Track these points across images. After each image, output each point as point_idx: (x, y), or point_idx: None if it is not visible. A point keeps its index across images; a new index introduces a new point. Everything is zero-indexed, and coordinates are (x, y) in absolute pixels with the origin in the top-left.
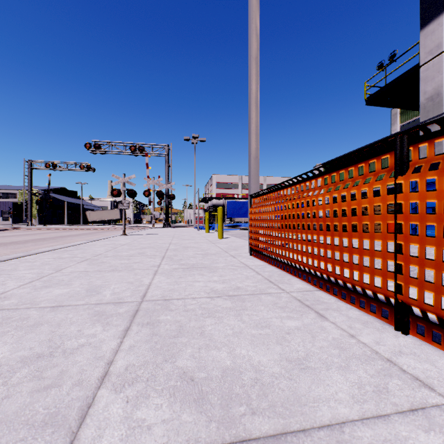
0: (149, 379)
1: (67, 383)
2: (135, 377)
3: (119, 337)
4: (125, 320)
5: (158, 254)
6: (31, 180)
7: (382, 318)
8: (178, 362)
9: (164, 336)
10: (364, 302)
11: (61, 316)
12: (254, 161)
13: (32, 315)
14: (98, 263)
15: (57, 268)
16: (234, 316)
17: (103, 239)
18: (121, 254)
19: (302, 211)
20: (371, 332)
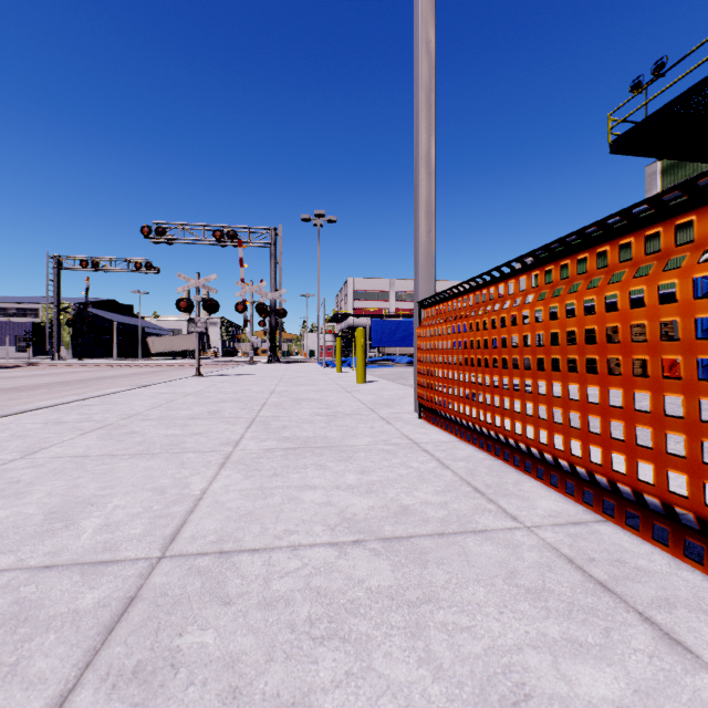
0: None
1: None
2: None
3: None
4: (76, 649)
5: (244, 414)
6: (58, 288)
7: None
8: None
9: None
10: None
11: None
12: (426, 239)
13: None
14: (122, 434)
15: (31, 448)
16: (406, 637)
17: (159, 384)
18: (175, 414)
19: (551, 328)
20: None
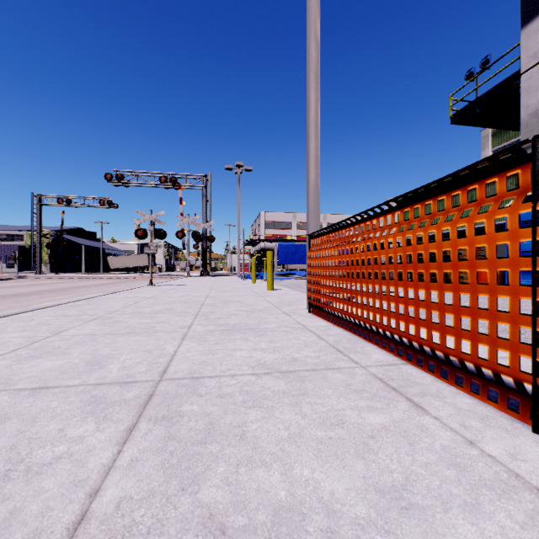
0: (152, 529)
1: (14, 538)
2: (129, 524)
3: (117, 443)
4: (132, 411)
5: (190, 310)
6: (40, 219)
7: (509, 411)
8: (202, 493)
9: (185, 440)
10: (474, 383)
11: (41, 405)
12: (314, 192)
13: (1, 402)
14: (112, 322)
15: (56, 330)
16: (290, 406)
17: (124, 291)
18: (142, 310)
19: (381, 254)
20: (498, 436)
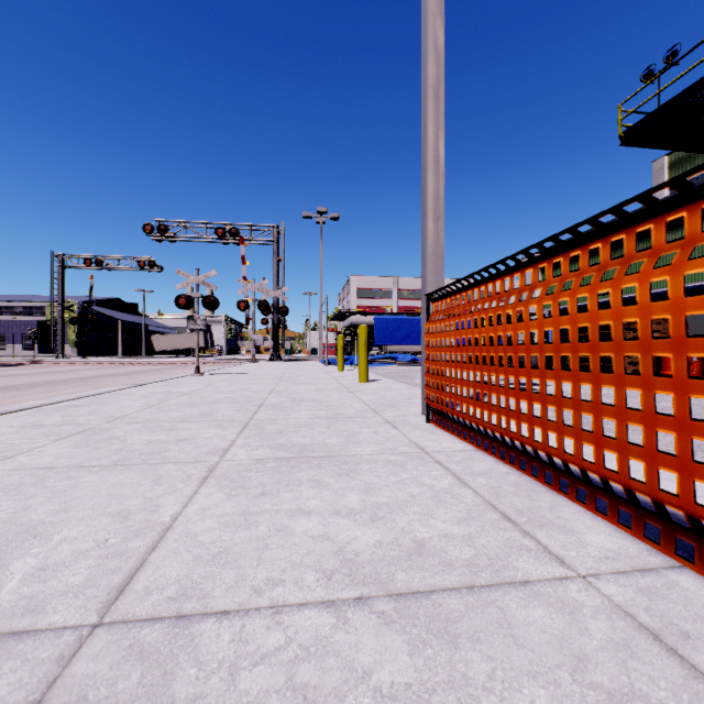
0: None
1: None
2: None
3: None
4: None
5: (238, 416)
6: (63, 286)
7: None
8: None
9: None
10: None
11: None
12: (435, 228)
13: None
14: (100, 440)
15: None
16: None
17: (156, 383)
18: (164, 416)
19: (600, 319)
20: None
